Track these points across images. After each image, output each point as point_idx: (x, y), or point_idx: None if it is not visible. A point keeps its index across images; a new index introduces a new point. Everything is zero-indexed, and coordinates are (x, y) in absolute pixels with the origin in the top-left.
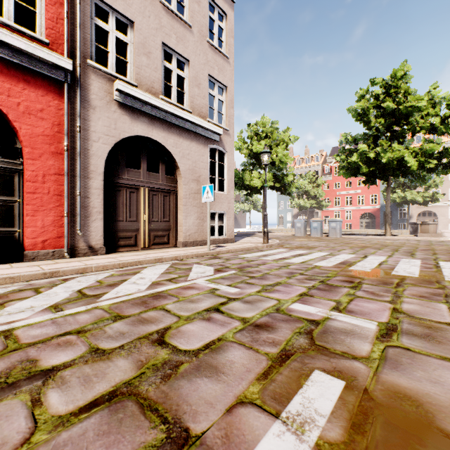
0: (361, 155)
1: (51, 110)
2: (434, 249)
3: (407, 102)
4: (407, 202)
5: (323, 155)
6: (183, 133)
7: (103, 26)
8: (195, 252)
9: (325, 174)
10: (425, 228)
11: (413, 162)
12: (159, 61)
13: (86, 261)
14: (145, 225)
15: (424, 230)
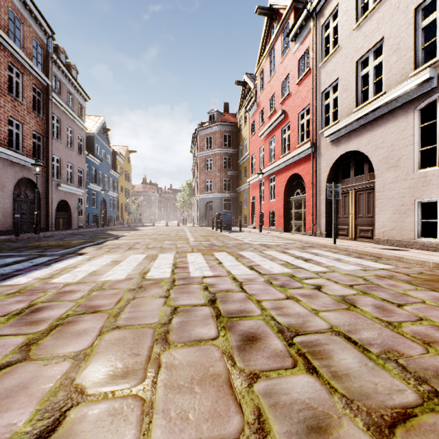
0: None
1: (311, 168)
2: None
3: None
4: None
5: None
6: (375, 124)
7: (327, 102)
8: (329, 243)
9: None
10: None
11: None
12: (354, 81)
13: (298, 237)
14: (352, 220)
15: None
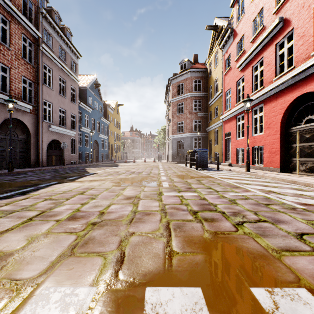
0: None
1: None
2: None
3: None
4: None
5: None
6: None
7: None
8: None
9: None
10: None
11: None
12: None
13: None
14: None
15: None
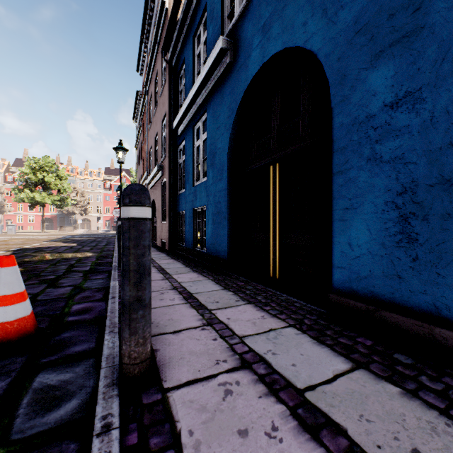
0: (27, 194)
1: None
2: (47, 235)
3: (47, 177)
4: (71, 213)
5: (5, 164)
6: None
7: None
8: None
9: (8, 182)
10: (62, 229)
11: (50, 202)
12: None
13: None
14: None
15: (62, 229)
